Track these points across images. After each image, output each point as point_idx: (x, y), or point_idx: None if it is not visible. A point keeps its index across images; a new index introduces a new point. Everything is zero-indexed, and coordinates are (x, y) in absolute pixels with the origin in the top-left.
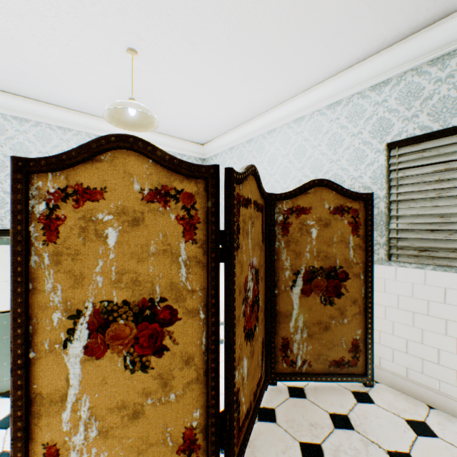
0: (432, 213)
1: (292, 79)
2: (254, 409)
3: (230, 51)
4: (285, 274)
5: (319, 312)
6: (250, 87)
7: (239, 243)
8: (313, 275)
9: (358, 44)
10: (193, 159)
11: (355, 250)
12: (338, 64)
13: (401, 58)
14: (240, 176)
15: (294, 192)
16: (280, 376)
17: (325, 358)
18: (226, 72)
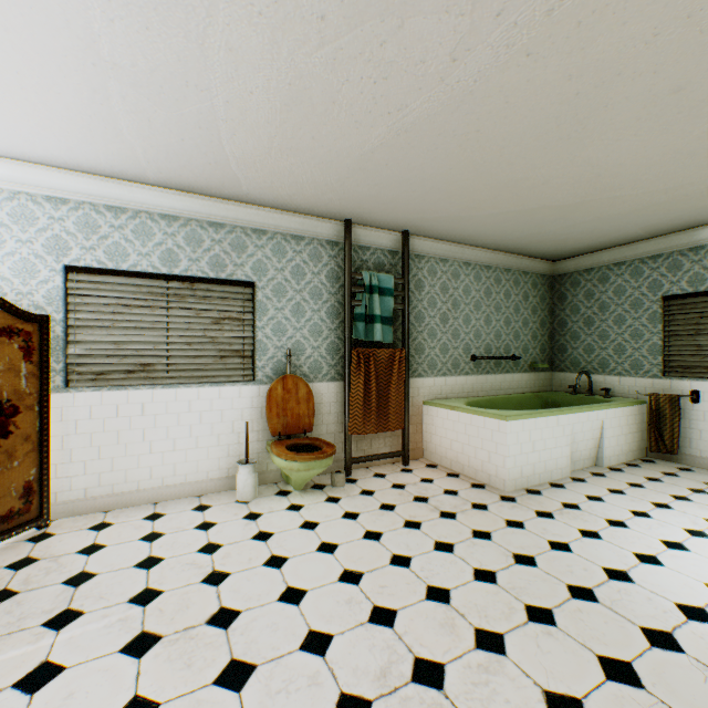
0: (109, 340)
1: None
2: None
3: None
4: None
5: None
6: None
7: None
8: None
9: (37, 151)
10: None
11: (30, 379)
12: (4, 149)
13: (82, 188)
14: None
15: None
16: None
17: None
18: None
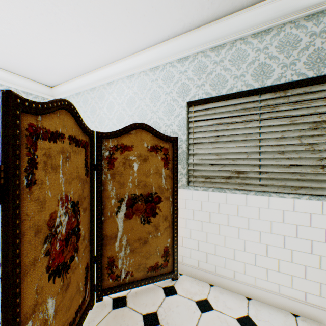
0: (212, 152)
1: (121, 40)
2: None
3: None
4: (112, 202)
5: (140, 230)
6: (85, 38)
7: (36, 179)
8: (135, 201)
9: (167, 23)
10: (42, 99)
11: (166, 179)
12: (155, 36)
13: (195, 42)
14: (34, 104)
15: (119, 132)
16: (107, 291)
17: (144, 266)
18: (55, 14)
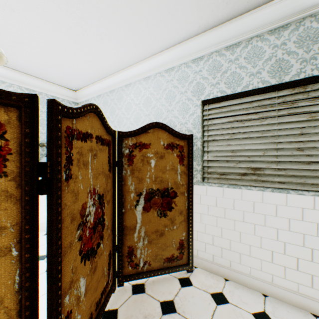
0: (227, 149)
1: (139, 45)
2: (97, 317)
3: (82, 6)
4: (131, 196)
5: (157, 223)
6: (107, 45)
7: (72, 174)
8: (152, 196)
9: (183, 26)
10: (67, 102)
11: (181, 175)
12: (171, 39)
13: (210, 42)
14: (70, 110)
15: (138, 131)
16: (127, 278)
17: (161, 257)
18: (82, 26)
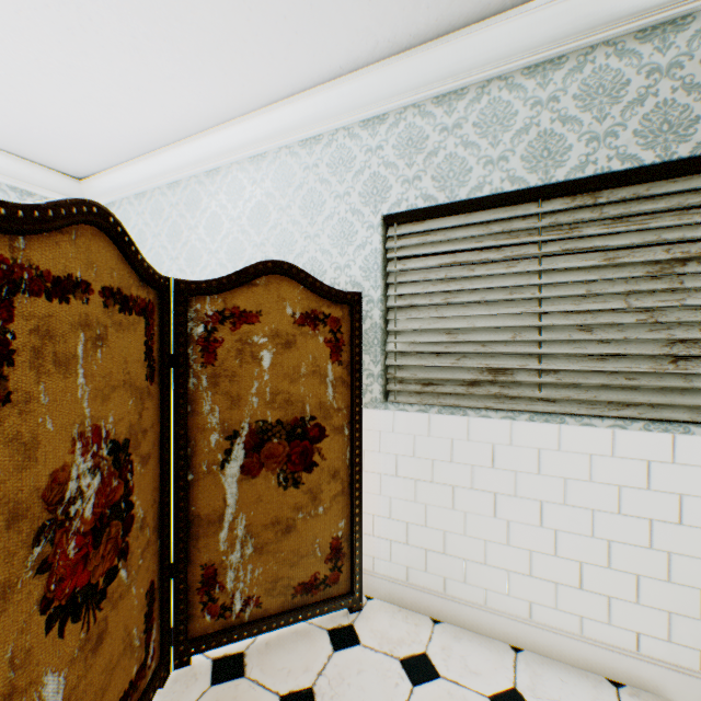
0: (438, 327)
1: (236, 74)
2: None
3: None
4: (211, 440)
5: (276, 502)
6: (153, 66)
7: (12, 390)
8: (266, 437)
9: (339, 37)
10: None
11: (336, 387)
12: (312, 67)
13: (401, 83)
14: (3, 208)
15: (228, 281)
16: (200, 644)
17: (287, 584)
18: (79, 6)
